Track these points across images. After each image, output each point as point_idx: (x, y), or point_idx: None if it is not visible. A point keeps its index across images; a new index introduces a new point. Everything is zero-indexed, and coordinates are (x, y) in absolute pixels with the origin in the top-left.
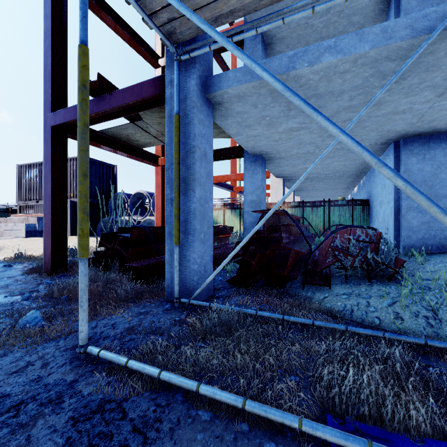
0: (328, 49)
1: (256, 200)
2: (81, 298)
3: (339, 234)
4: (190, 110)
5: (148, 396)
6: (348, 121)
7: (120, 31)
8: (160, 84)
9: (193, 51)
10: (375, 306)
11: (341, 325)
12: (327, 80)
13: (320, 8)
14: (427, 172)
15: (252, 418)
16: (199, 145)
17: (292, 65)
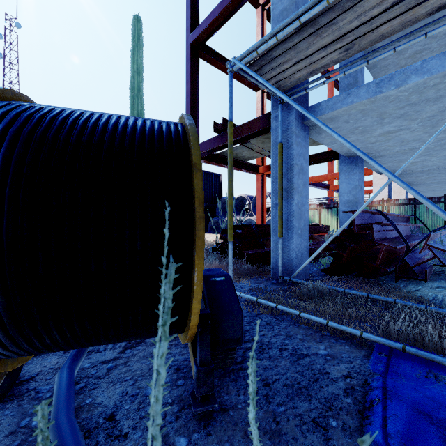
0: (414, 72)
1: (352, 200)
2: (229, 263)
3: None
4: (290, 137)
5: (271, 315)
6: None
7: None
8: (266, 119)
9: (293, 95)
10: None
11: (421, 304)
12: (418, 93)
13: (400, 48)
14: None
15: (332, 331)
16: (297, 163)
17: (379, 90)
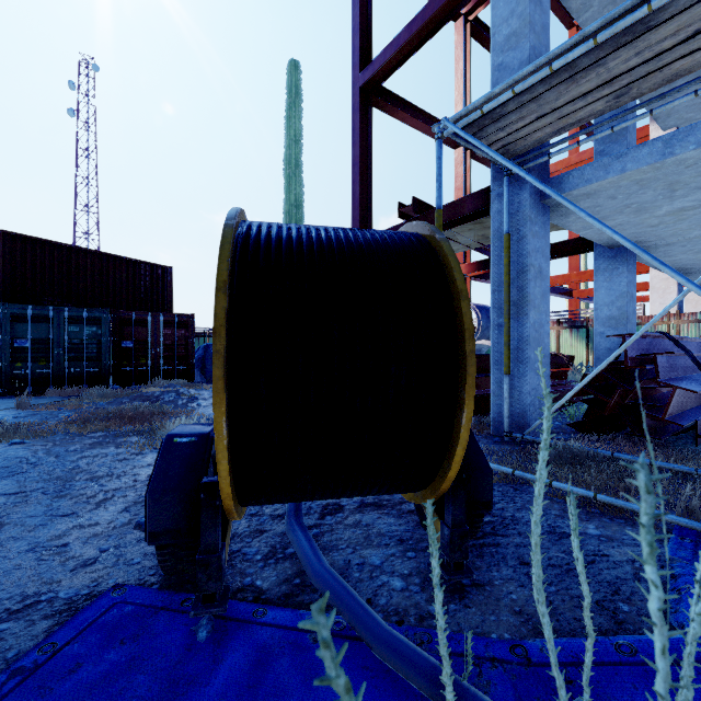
0: None
1: (617, 316)
2: None
3: None
4: (522, 225)
5: (505, 484)
6: None
7: (417, 124)
8: (483, 198)
9: (528, 163)
10: None
11: None
12: None
13: None
14: None
15: (603, 508)
16: (533, 263)
17: (668, 150)
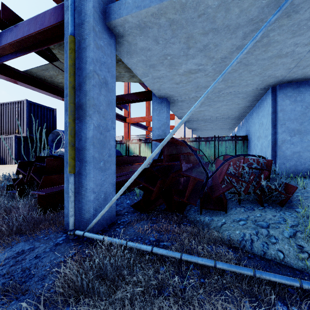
0: None
1: (162, 135)
2: None
3: (227, 162)
4: (87, 33)
5: None
6: (239, 63)
7: None
8: (61, 12)
9: None
10: (275, 237)
11: (247, 268)
12: (225, 9)
13: None
14: (298, 111)
15: None
16: (97, 71)
17: None
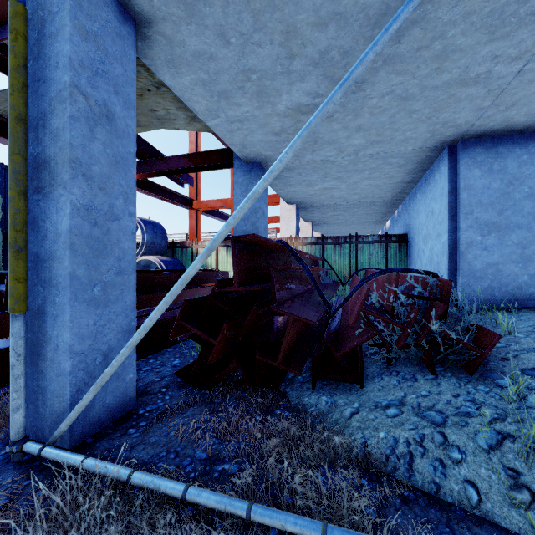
0: None
1: (252, 231)
2: None
3: (371, 281)
4: (58, 2)
5: None
6: (389, 95)
7: None
8: None
9: None
10: (460, 448)
11: None
12: None
13: None
14: (494, 190)
15: None
16: (84, 88)
17: None
